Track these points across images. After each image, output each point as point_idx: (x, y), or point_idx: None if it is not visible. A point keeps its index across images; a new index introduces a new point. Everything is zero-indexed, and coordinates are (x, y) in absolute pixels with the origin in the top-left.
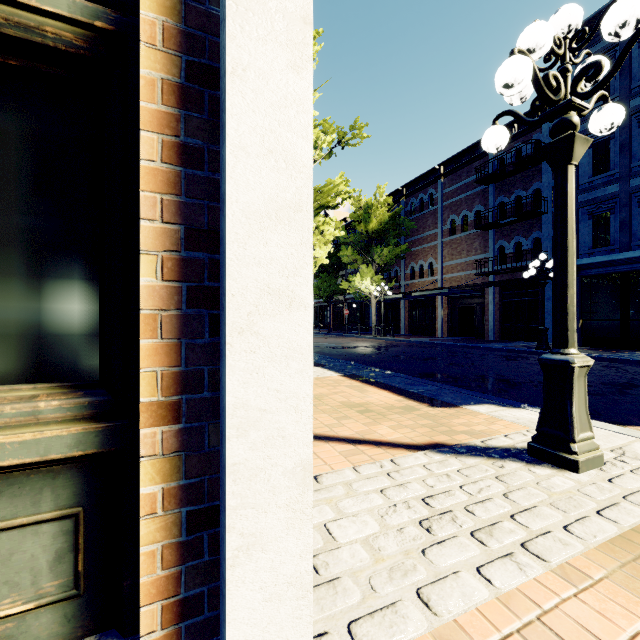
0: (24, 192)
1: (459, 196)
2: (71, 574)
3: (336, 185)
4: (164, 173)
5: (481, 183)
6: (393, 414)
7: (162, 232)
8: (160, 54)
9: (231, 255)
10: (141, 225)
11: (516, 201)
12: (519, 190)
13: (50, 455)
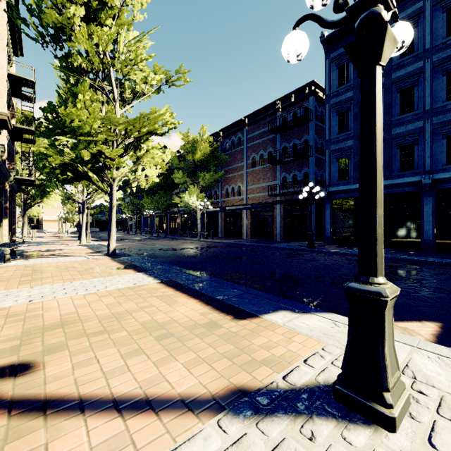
0: None
1: (258, 140)
2: None
3: (161, 114)
4: None
5: (272, 132)
6: (194, 336)
7: None
8: None
9: None
10: None
11: (294, 146)
12: (295, 139)
13: None
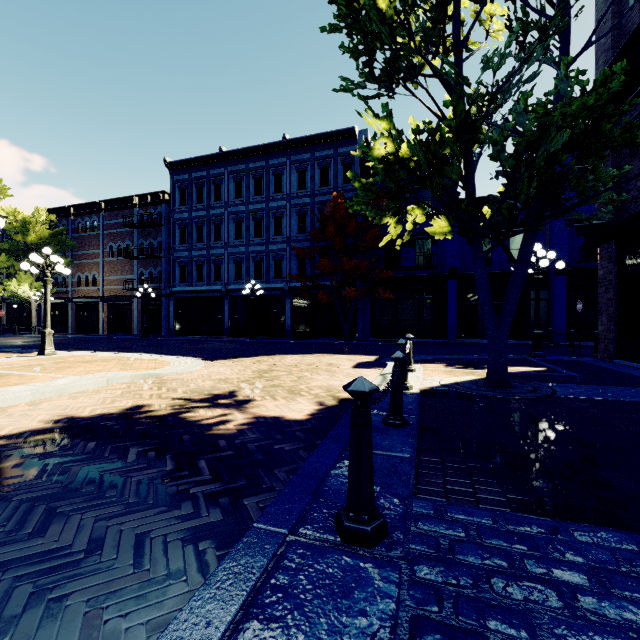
0: None
1: (116, 230)
2: None
3: None
4: None
5: (128, 227)
6: None
7: None
8: None
9: None
10: None
11: (145, 247)
12: (152, 239)
13: None
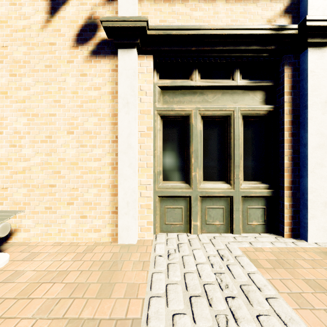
0: (251, 143)
1: None
2: (263, 219)
3: None
4: (289, 139)
5: None
6: None
7: (288, 151)
8: (288, 115)
9: (309, 156)
10: (284, 150)
11: None
12: None
13: (263, 195)
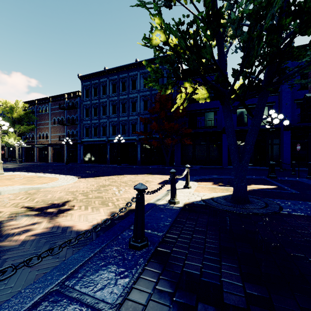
0: None
1: (56, 111)
2: None
3: None
4: None
5: (62, 109)
6: None
7: None
8: None
9: None
10: None
11: (69, 119)
12: (73, 115)
13: None
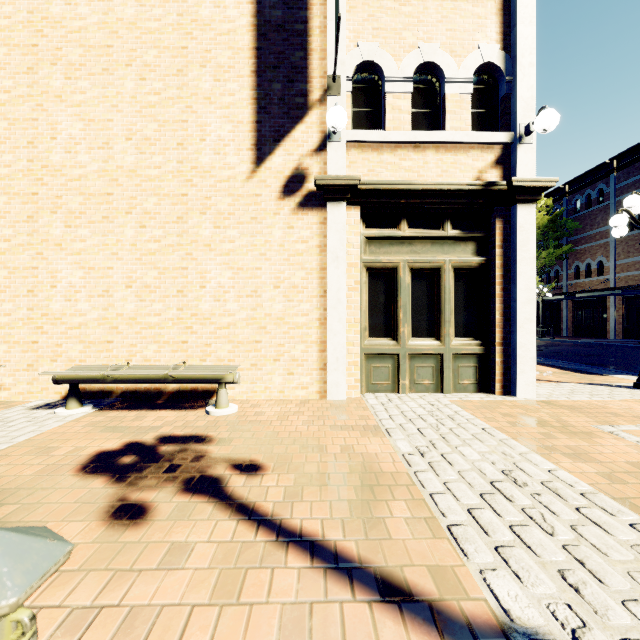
0: (463, 297)
1: (637, 190)
2: (475, 378)
3: None
4: (500, 294)
5: None
6: (556, 375)
7: (499, 306)
8: (499, 269)
9: (518, 312)
10: (496, 305)
11: None
12: None
13: (475, 352)
